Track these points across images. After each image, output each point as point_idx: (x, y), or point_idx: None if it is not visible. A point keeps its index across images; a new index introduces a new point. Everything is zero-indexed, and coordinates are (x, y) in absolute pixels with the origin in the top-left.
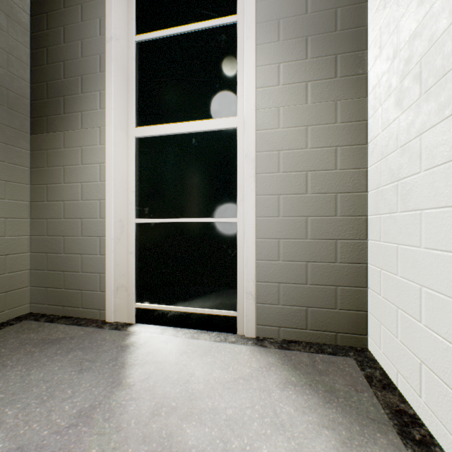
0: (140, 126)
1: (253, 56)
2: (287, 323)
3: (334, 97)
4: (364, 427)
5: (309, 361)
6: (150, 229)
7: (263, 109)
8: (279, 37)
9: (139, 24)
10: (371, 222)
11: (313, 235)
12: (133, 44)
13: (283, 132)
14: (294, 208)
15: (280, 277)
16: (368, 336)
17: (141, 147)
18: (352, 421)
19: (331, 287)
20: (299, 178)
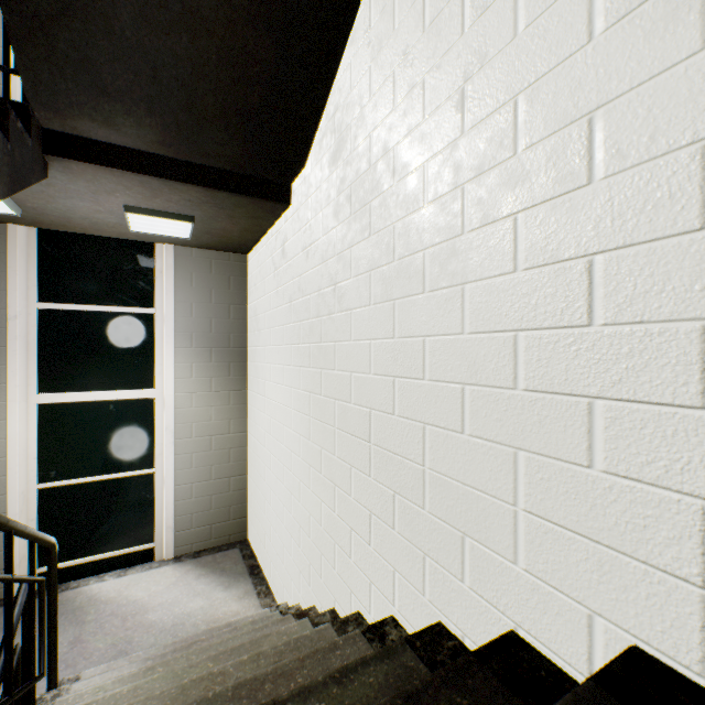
0: (44, 391)
1: (173, 356)
2: (199, 539)
3: (229, 389)
4: (236, 578)
5: (213, 559)
6: (58, 492)
7: (180, 394)
8: (192, 344)
9: (43, 290)
10: (250, 465)
11: (216, 477)
12: (35, 310)
13: (195, 410)
14: (203, 461)
15: (193, 510)
16: (248, 531)
17: (46, 412)
18: (232, 578)
19: (227, 507)
20: (207, 440)
